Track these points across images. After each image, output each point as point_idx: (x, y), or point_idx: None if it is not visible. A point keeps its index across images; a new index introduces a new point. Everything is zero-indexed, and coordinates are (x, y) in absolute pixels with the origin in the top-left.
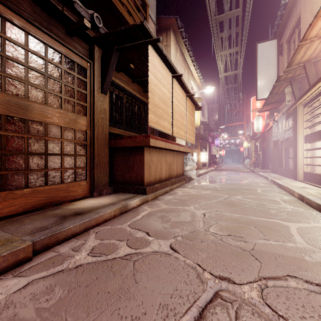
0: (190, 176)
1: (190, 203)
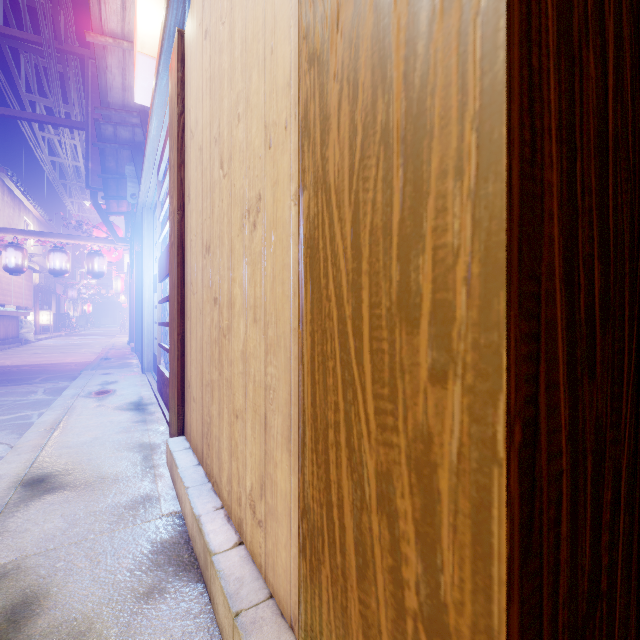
0: (28, 339)
1: (33, 350)
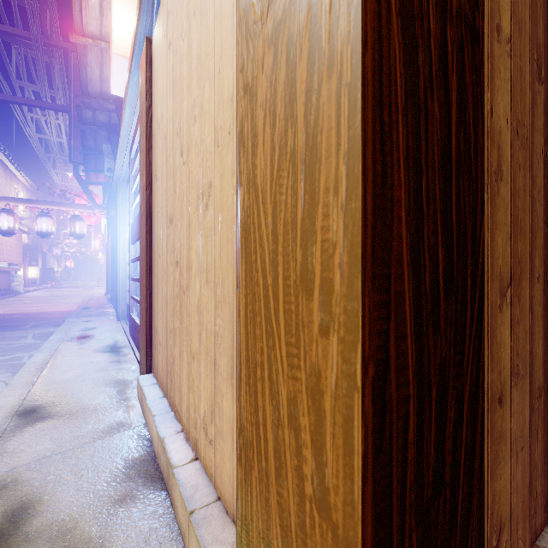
0: (18, 291)
1: (22, 301)
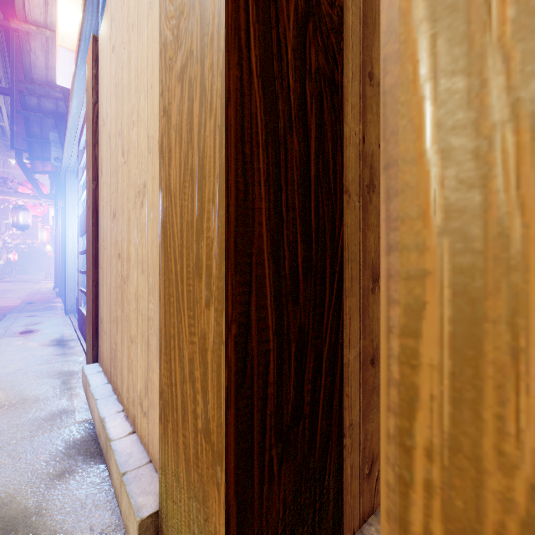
0: None
1: None
